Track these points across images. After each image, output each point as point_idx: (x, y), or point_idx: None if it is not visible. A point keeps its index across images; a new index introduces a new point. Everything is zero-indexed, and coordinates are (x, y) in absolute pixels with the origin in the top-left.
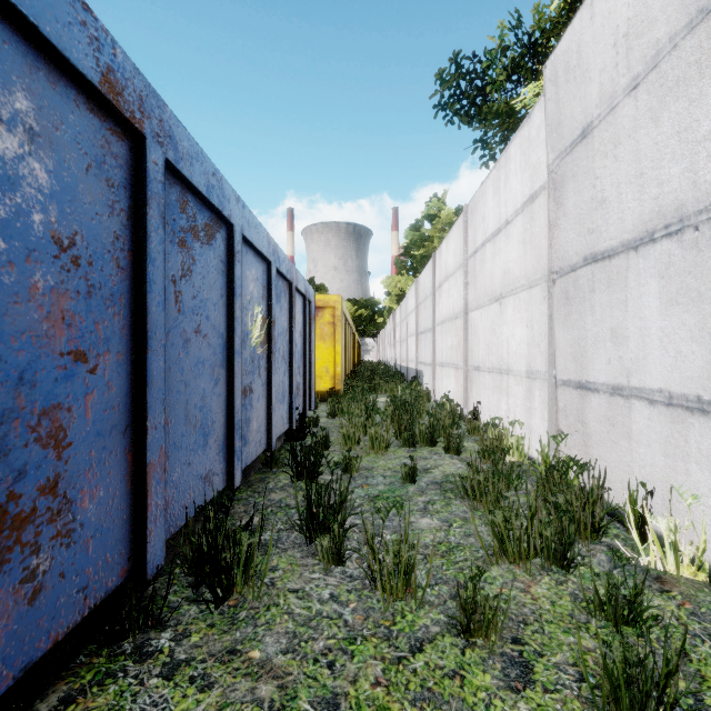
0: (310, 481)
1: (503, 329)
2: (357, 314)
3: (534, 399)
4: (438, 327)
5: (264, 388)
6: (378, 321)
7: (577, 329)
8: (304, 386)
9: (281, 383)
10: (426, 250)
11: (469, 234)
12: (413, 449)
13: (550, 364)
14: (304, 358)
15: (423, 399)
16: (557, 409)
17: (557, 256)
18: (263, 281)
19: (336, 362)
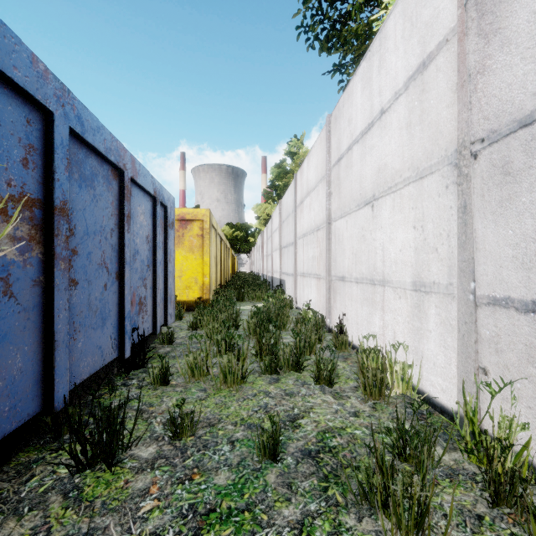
0: (107, 468)
1: (377, 234)
2: (234, 235)
3: (428, 318)
4: (299, 240)
5: (34, 314)
6: (250, 241)
7: (532, 217)
8: (154, 299)
9: (96, 301)
10: (287, 180)
11: (332, 144)
12: (276, 376)
13: (463, 274)
14: (154, 267)
15: (286, 306)
16: (476, 337)
17: (483, 114)
18: (29, 137)
19: (204, 273)
